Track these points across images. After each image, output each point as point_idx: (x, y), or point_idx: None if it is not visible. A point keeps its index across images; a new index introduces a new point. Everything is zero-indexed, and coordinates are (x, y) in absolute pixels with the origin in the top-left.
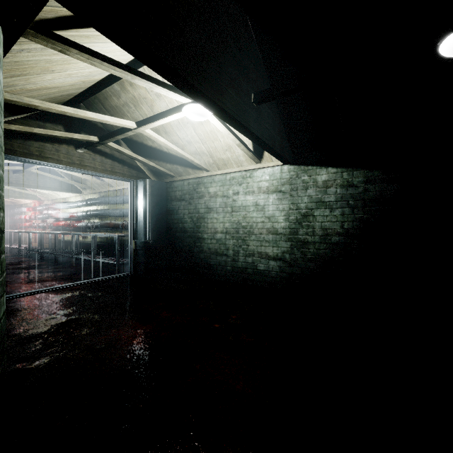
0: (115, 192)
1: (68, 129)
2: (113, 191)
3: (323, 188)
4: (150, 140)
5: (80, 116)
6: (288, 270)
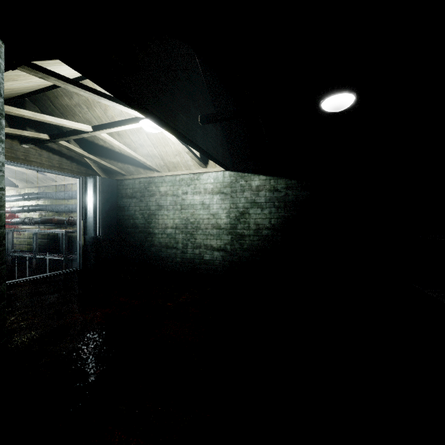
0: (58, 187)
1: (12, 123)
2: (56, 186)
3: (256, 192)
4: (102, 140)
5: (38, 119)
6: (229, 258)
